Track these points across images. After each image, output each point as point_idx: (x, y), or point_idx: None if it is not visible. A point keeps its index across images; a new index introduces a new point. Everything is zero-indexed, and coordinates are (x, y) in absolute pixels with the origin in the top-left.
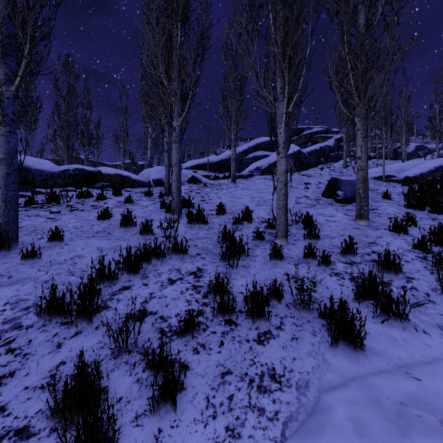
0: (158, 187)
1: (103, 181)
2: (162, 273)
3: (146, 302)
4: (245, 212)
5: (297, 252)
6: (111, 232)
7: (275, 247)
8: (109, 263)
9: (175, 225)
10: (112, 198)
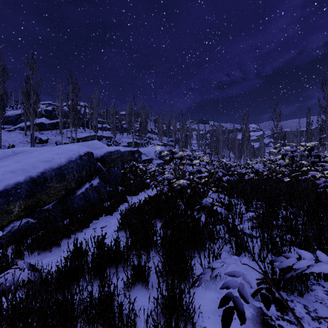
0: None
1: None
2: None
3: None
4: None
5: None
6: None
7: None
8: None
9: None
10: None
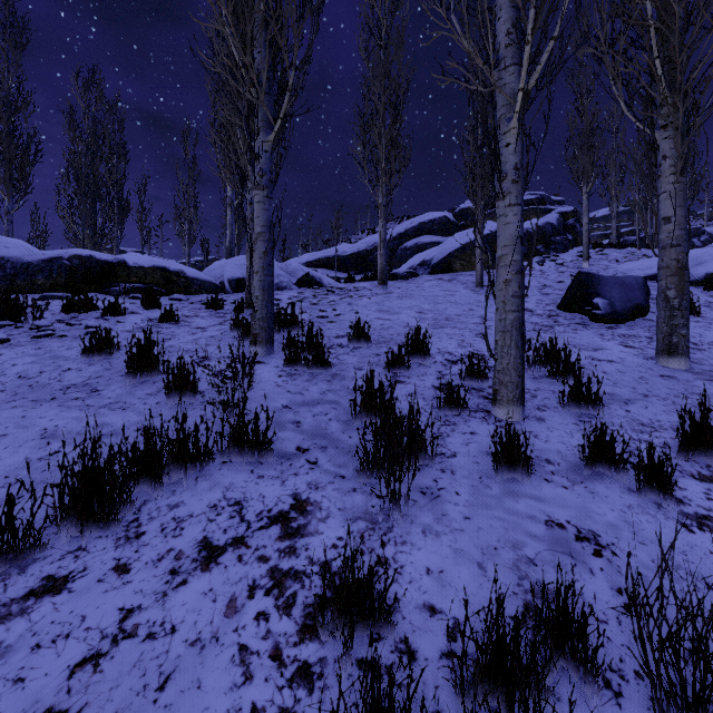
0: (239, 294)
1: (129, 280)
2: (187, 519)
3: (93, 660)
4: (413, 341)
5: (559, 445)
6: (101, 389)
7: (510, 435)
8: (9, 499)
9: (256, 369)
10: (138, 312)
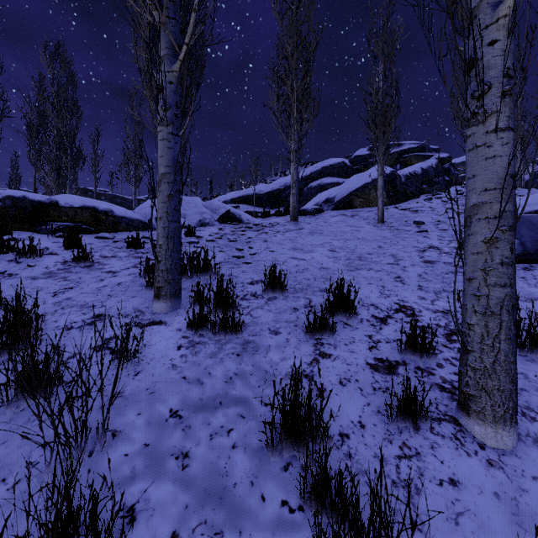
0: None
1: (60, 219)
2: None
3: None
4: (336, 297)
5: None
6: None
7: None
8: None
9: (153, 335)
10: (57, 253)
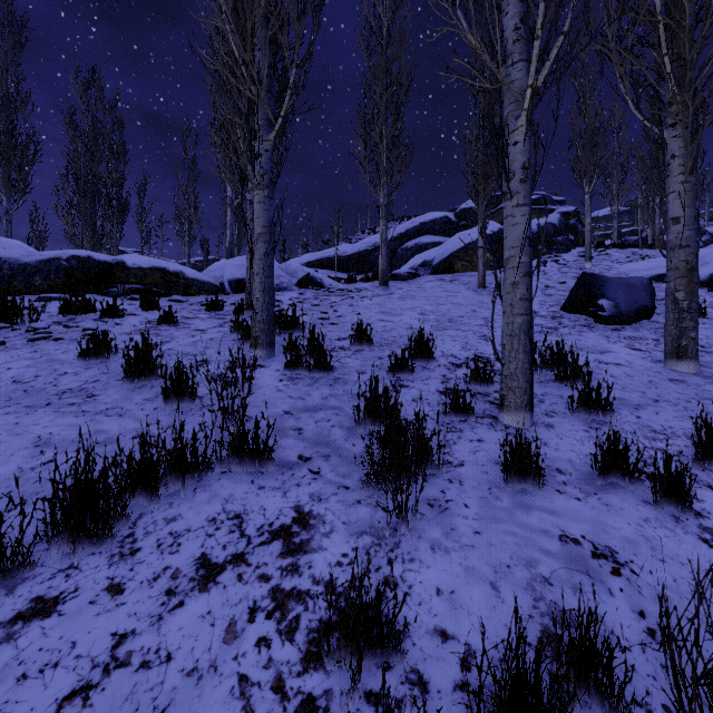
0: (239, 295)
1: (128, 281)
2: (185, 534)
3: (82, 693)
4: (416, 344)
5: (570, 453)
6: (97, 393)
7: (520, 444)
8: None
9: (256, 373)
10: (137, 314)
